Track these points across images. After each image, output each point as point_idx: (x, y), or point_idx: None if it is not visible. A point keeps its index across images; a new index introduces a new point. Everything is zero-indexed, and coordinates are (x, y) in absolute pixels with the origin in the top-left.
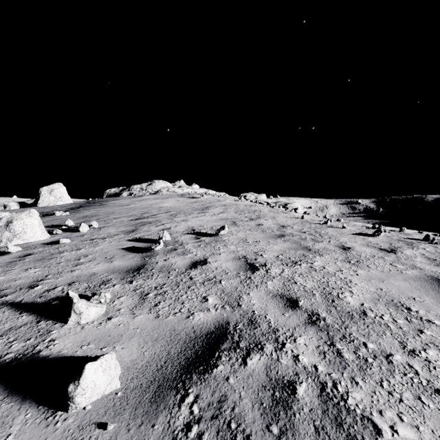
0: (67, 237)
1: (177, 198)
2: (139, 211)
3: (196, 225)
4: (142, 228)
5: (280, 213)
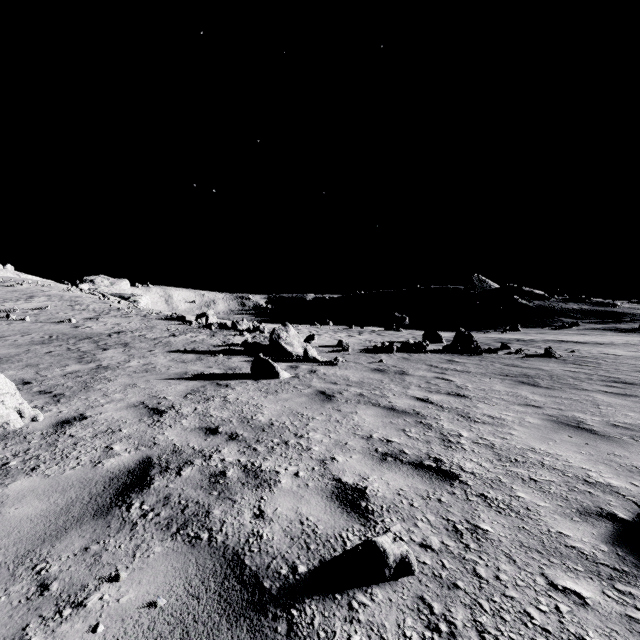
0: None
1: None
2: None
3: (29, 307)
4: None
5: (99, 303)
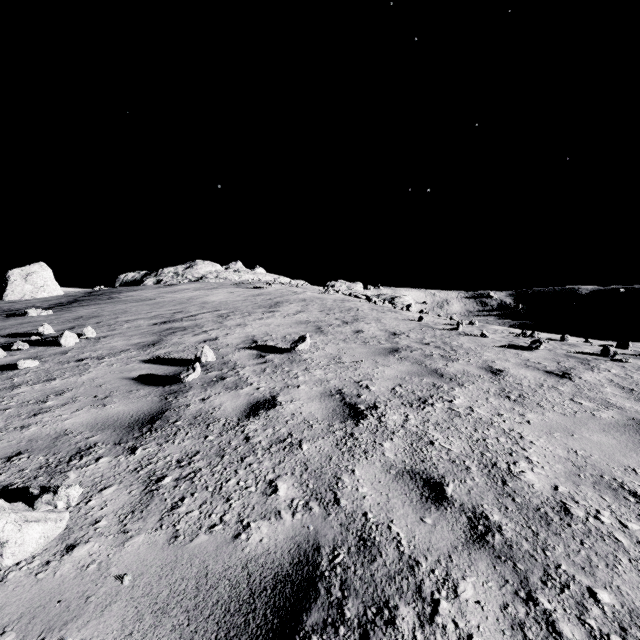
0: (35, 356)
1: (231, 288)
2: (170, 309)
3: (259, 334)
4: (170, 339)
5: (386, 312)
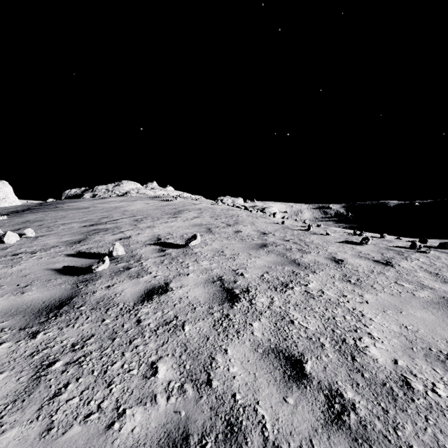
0: None
1: (147, 200)
2: (98, 215)
3: (163, 233)
4: (94, 237)
5: (259, 218)
